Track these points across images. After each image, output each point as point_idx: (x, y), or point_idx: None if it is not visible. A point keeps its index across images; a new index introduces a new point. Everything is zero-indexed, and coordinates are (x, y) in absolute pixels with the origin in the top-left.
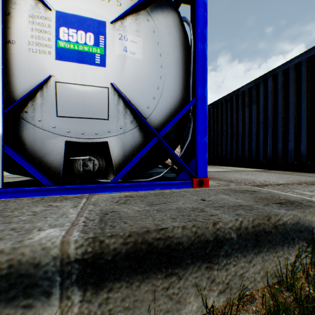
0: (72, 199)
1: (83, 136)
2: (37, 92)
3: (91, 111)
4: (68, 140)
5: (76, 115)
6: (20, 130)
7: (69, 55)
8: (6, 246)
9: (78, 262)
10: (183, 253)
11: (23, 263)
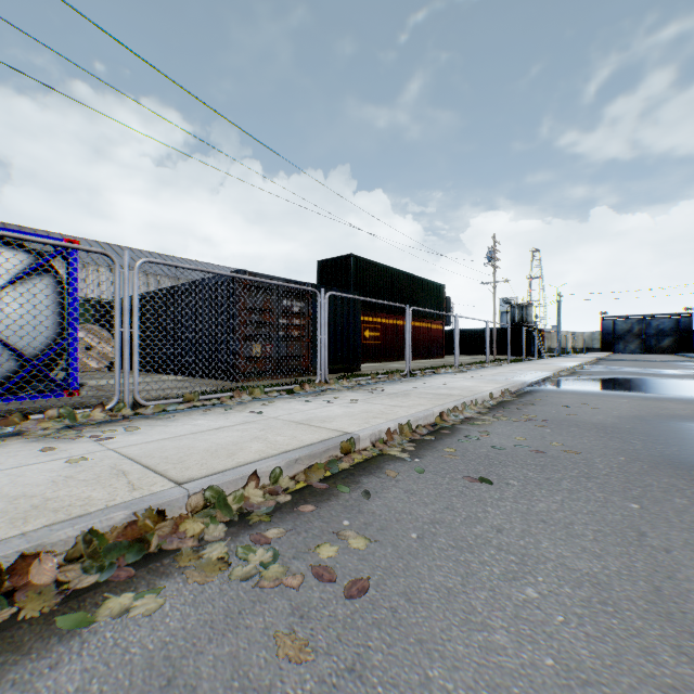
0: None
1: None
2: None
3: None
4: None
5: None
6: None
7: None
8: None
9: None
10: None
11: None
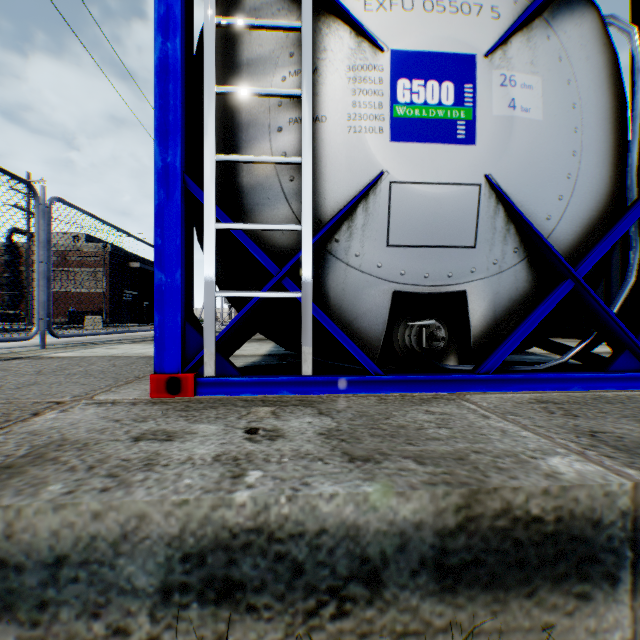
0: (439, 401)
1: (425, 281)
2: (357, 204)
3: (446, 234)
4: (397, 289)
5: (418, 243)
6: (323, 273)
7: (411, 130)
8: (545, 483)
9: None
10: None
11: (575, 517)
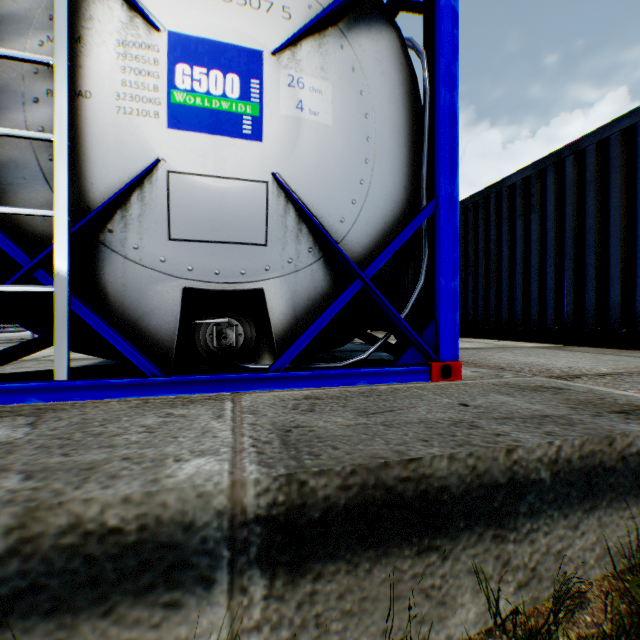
0: (203, 403)
1: (217, 277)
2: (131, 193)
3: (234, 230)
4: (188, 285)
5: (204, 238)
6: (99, 266)
7: (192, 118)
8: (132, 490)
9: (261, 522)
10: (451, 508)
11: (164, 522)
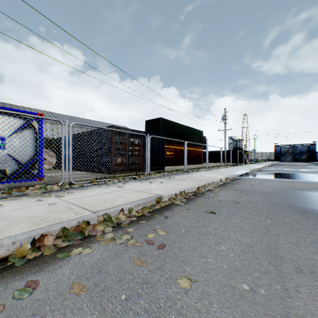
0: None
1: None
2: None
3: (1, 161)
4: None
5: None
6: None
7: None
8: None
9: None
10: None
11: None
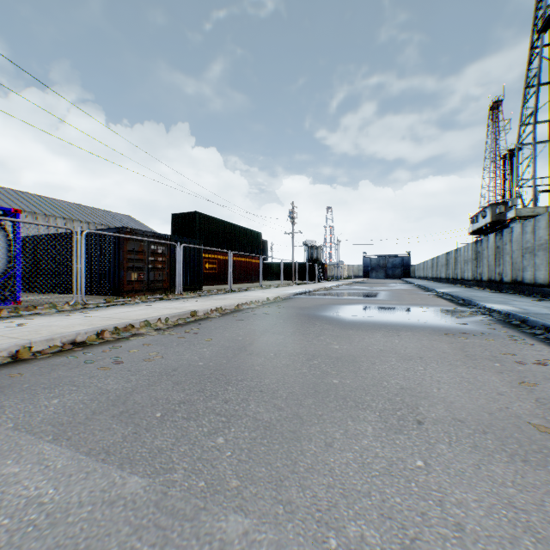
0: None
1: None
2: None
3: None
4: None
5: None
6: None
7: None
8: None
9: None
10: None
11: None
